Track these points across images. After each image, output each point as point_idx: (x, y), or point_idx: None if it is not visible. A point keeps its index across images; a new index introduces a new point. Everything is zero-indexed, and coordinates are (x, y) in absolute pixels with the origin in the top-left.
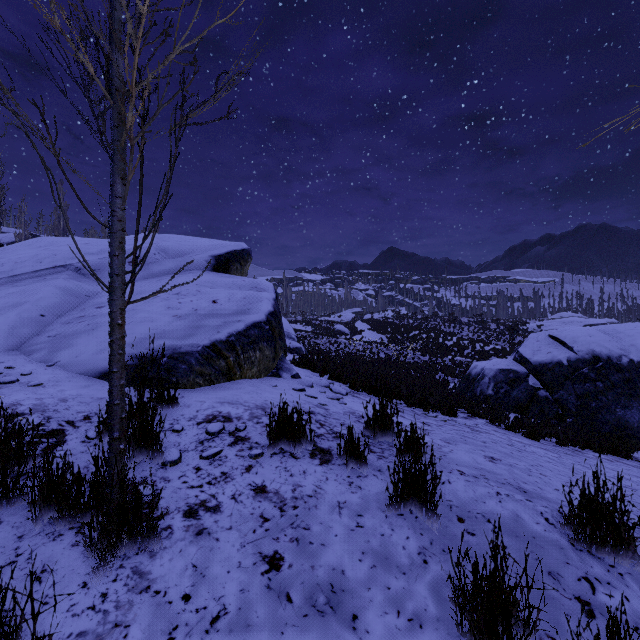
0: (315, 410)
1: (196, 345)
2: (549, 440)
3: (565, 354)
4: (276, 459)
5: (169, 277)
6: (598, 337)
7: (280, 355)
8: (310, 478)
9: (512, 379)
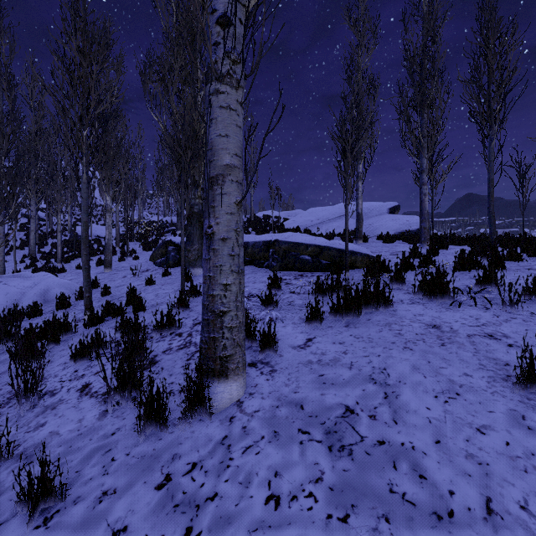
0: None
1: (414, 229)
2: None
3: None
4: None
5: (379, 216)
6: None
7: None
8: None
9: None
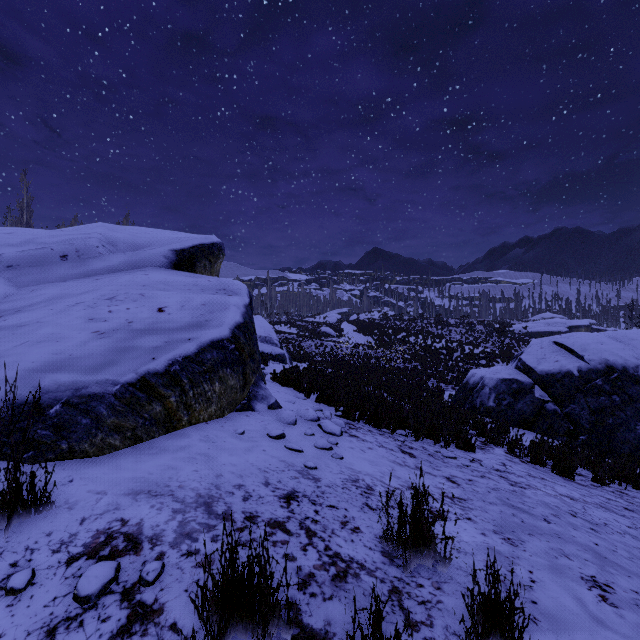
0: (298, 486)
1: (112, 382)
2: (577, 472)
3: (575, 363)
4: None
5: (110, 276)
6: (610, 345)
7: (252, 381)
8: None
9: (516, 390)
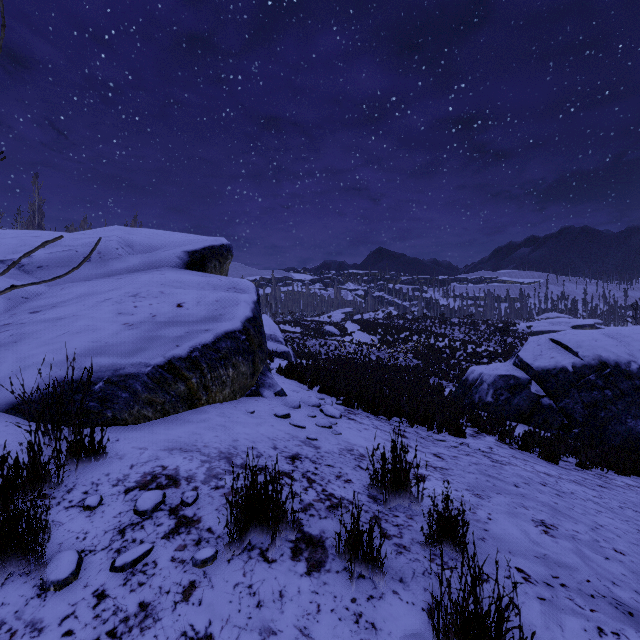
0: (302, 451)
1: (145, 364)
2: (564, 459)
3: (570, 359)
4: (236, 566)
5: (131, 275)
6: (604, 341)
7: (260, 370)
8: (290, 609)
9: (513, 386)
